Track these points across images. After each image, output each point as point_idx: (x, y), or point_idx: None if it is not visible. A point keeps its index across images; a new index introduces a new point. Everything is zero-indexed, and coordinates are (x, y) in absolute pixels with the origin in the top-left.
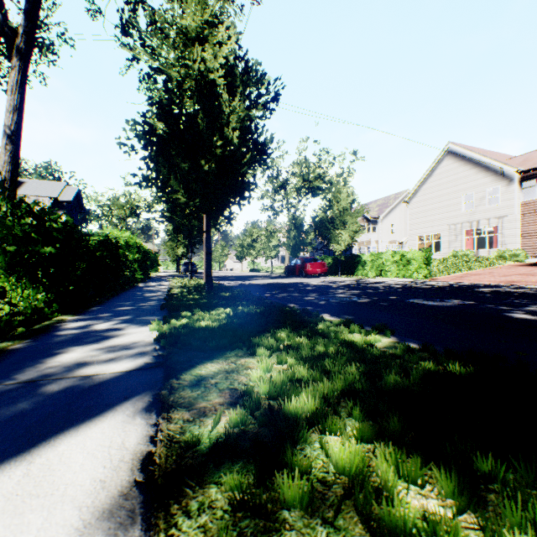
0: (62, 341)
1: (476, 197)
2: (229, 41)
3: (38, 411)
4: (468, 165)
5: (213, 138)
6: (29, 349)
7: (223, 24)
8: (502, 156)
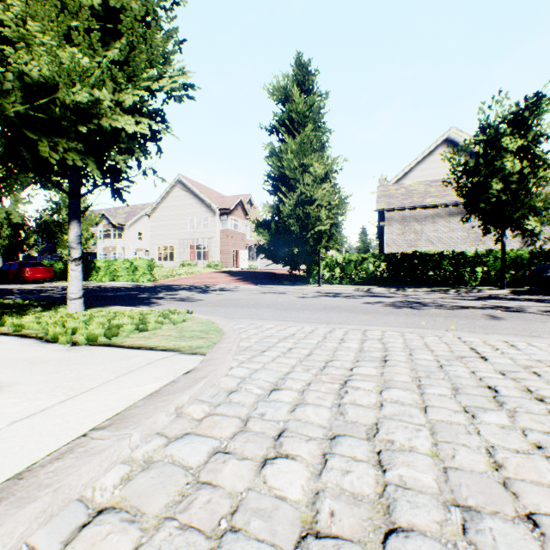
0: None
1: (197, 221)
2: None
3: None
4: (192, 196)
5: None
6: None
7: None
8: (215, 194)
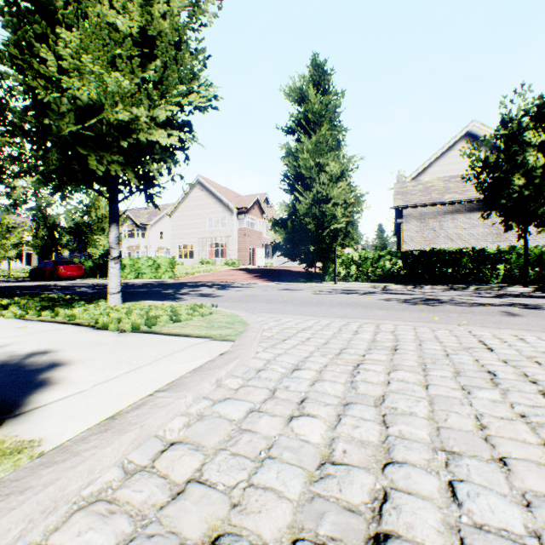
0: None
1: (215, 220)
2: None
3: None
4: (211, 196)
5: None
6: None
7: None
8: (232, 194)
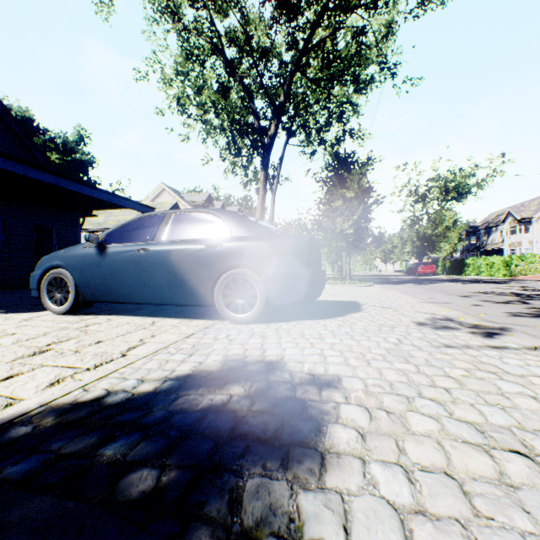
0: None
1: None
2: None
3: None
4: None
5: None
6: None
7: None
8: None
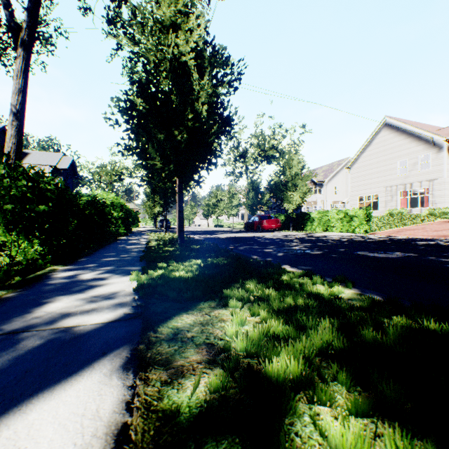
0: (51, 291)
1: (409, 163)
2: (199, 28)
3: (16, 368)
4: (402, 136)
5: (185, 112)
6: (20, 298)
7: (194, 14)
8: (432, 127)
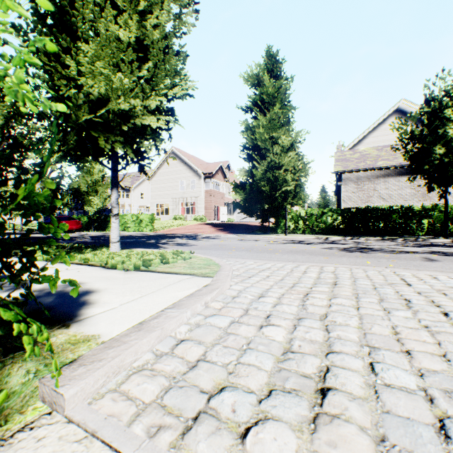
0: None
1: (186, 183)
2: None
3: None
4: (182, 163)
5: None
6: None
7: None
8: (200, 162)
